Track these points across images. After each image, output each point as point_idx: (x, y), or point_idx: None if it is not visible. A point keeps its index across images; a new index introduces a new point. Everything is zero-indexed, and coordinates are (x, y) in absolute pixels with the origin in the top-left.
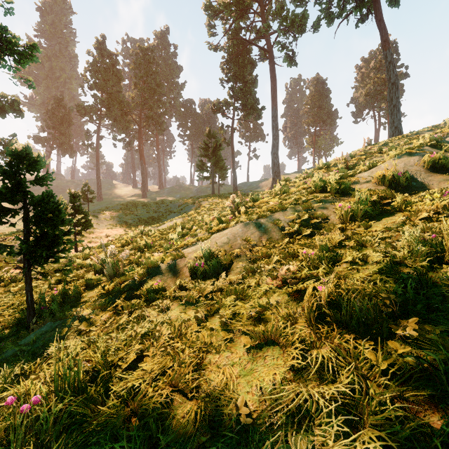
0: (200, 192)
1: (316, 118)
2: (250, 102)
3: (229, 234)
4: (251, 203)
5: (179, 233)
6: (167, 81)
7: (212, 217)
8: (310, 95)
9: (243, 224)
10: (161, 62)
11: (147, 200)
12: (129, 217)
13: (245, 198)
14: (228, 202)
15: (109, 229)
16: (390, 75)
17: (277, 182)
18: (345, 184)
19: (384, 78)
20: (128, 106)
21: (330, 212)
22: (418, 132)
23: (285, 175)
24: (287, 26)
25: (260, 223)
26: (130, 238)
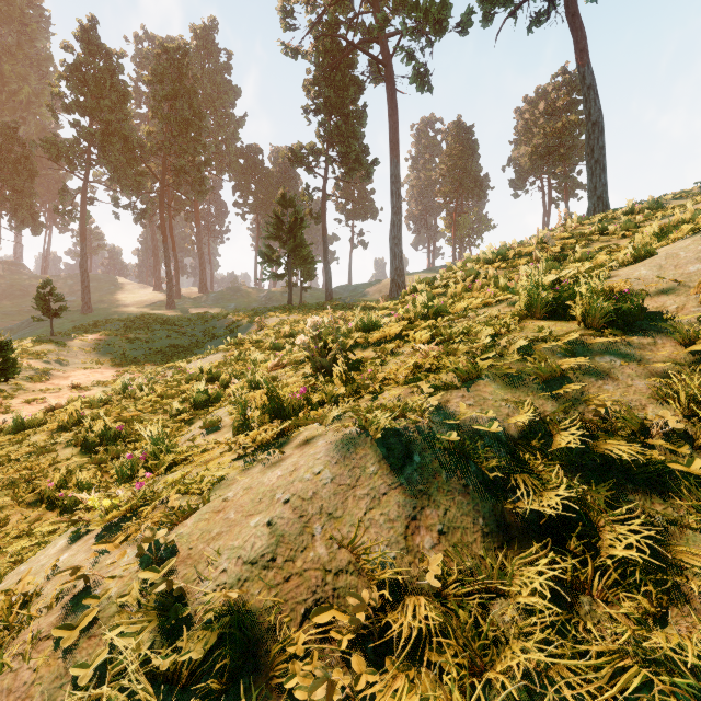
0: (270, 300)
1: (456, 186)
2: (355, 149)
3: (281, 502)
4: (360, 335)
5: (198, 396)
6: (214, 110)
7: (270, 364)
8: (448, 148)
9: (337, 443)
10: (203, 78)
11: (174, 314)
12: (132, 345)
13: (345, 315)
14: (301, 336)
15: (86, 369)
16: (590, 109)
17: (399, 286)
18: (628, 298)
19: (561, 127)
20: (141, 147)
21: (636, 395)
22: (658, 201)
23: (409, 274)
24: (418, 18)
25: (404, 443)
26: (81, 411)
